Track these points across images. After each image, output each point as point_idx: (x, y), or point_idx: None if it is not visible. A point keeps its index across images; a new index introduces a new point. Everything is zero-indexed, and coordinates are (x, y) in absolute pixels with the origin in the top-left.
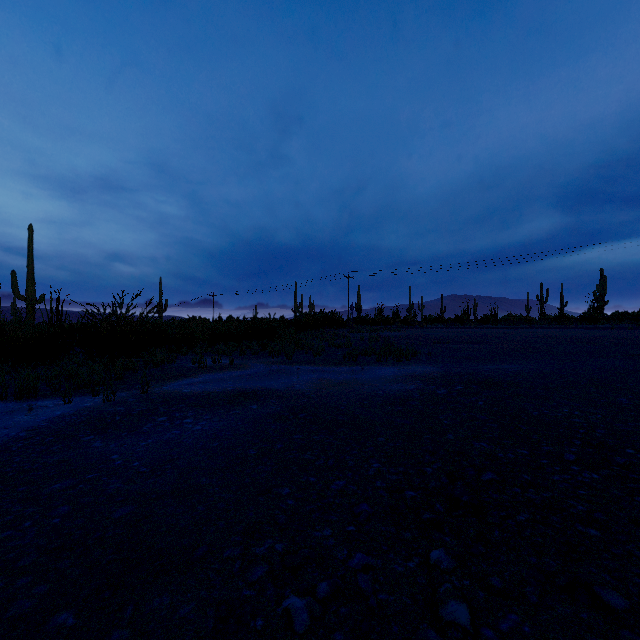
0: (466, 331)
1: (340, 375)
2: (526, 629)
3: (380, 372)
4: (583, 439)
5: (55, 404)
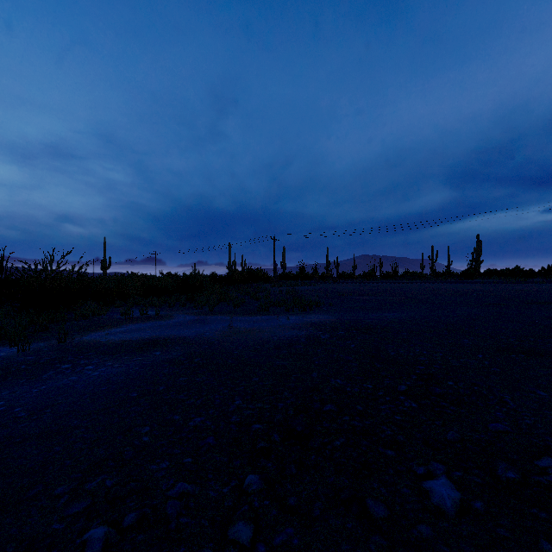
0: (369, 285)
1: (249, 324)
2: (295, 541)
3: (283, 320)
4: (419, 374)
5: None
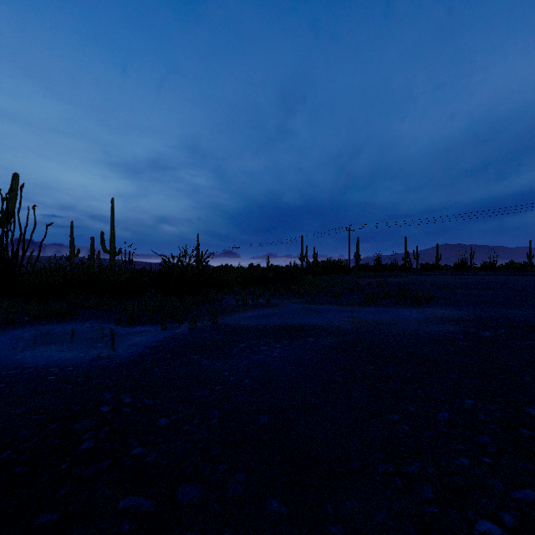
0: (470, 278)
1: (368, 315)
2: None
3: (406, 313)
4: None
5: (155, 329)
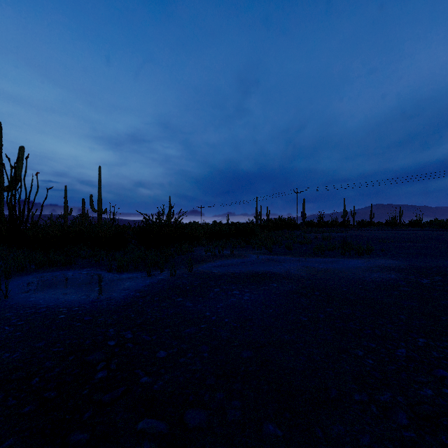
0: (401, 232)
1: (319, 264)
2: None
3: (351, 263)
4: None
5: (141, 276)
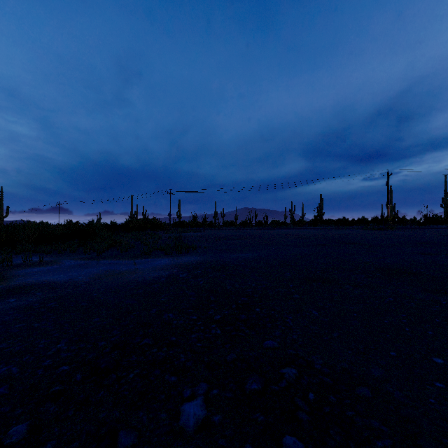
0: (243, 231)
1: (126, 266)
2: None
3: (158, 262)
4: (238, 304)
5: None
